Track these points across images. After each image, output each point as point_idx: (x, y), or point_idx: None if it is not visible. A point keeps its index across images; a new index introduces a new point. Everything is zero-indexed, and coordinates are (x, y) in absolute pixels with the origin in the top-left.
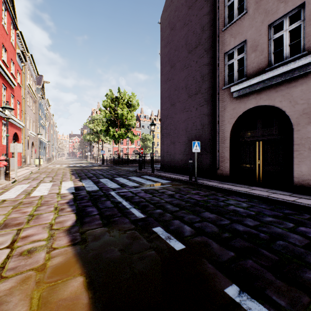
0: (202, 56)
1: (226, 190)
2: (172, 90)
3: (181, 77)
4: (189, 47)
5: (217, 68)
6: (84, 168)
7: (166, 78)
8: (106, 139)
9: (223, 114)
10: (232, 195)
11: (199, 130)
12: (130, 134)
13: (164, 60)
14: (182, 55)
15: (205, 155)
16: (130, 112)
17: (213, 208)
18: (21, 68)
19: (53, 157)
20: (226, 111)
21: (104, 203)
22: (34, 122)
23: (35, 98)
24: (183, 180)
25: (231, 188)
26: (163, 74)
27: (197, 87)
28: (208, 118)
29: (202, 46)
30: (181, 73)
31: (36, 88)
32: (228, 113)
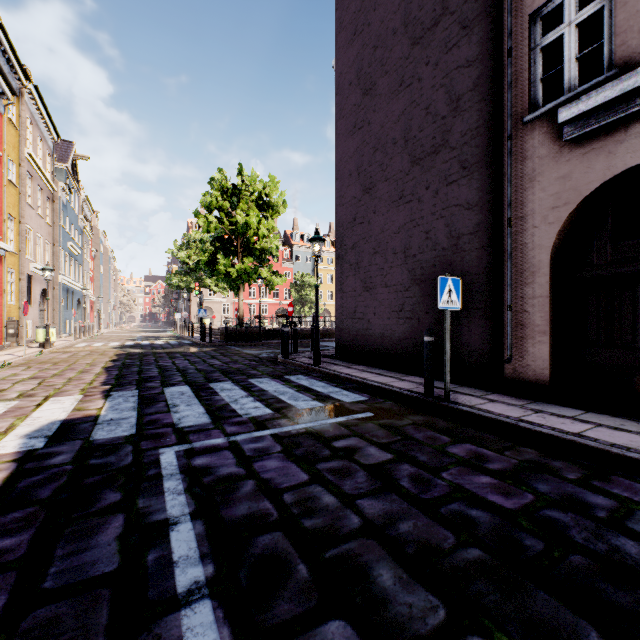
0: (453, 44)
1: (574, 444)
2: (368, 151)
3: (391, 114)
4: (415, 30)
5: (507, 63)
6: (153, 350)
7: (352, 125)
8: (217, 284)
9: (525, 197)
10: (615, 471)
11: (446, 252)
12: (267, 272)
13: (347, 78)
14: (394, 56)
15: (464, 320)
16: (267, 220)
17: (625, 599)
18: (1, 111)
19: (100, 324)
20: (536, 187)
21: (90, 537)
22: (50, 245)
23: (51, 190)
24: (407, 394)
25: (588, 435)
26: (342, 115)
27: (437, 132)
28: (472, 216)
29: (455, 17)
30: (393, 102)
31: (54, 167)
32: (543, 194)
